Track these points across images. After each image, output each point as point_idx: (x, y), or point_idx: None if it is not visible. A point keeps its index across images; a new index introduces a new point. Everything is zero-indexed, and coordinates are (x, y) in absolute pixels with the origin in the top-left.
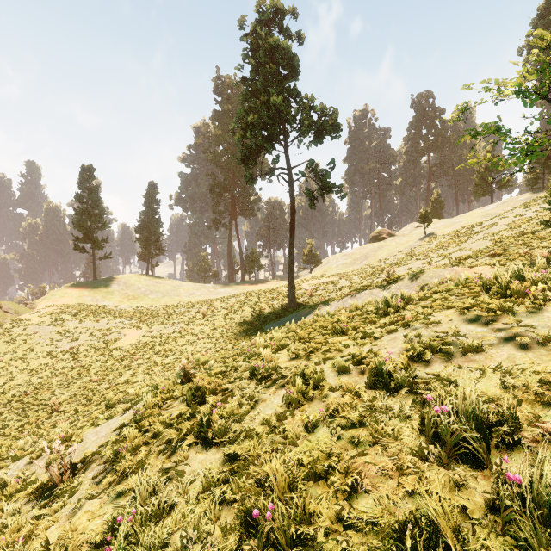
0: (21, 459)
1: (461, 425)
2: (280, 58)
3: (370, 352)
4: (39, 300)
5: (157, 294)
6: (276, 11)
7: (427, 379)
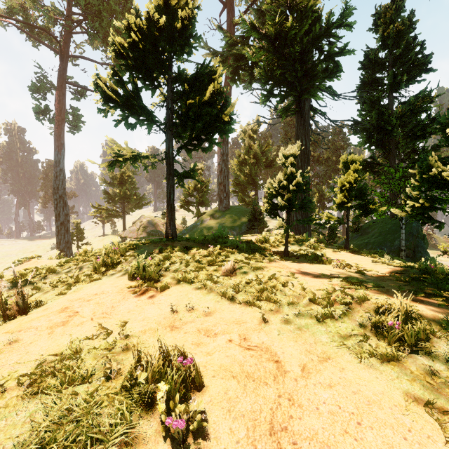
0: None
1: None
2: None
3: None
4: None
5: None
6: None
7: None
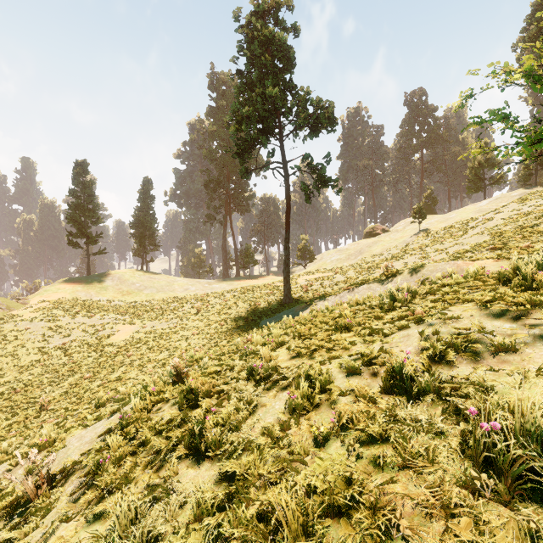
0: (1, 464)
1: (526, 451)
2: (275, 50)
3: (382, 351)
4: (32, 296)
5: (151, 289)
6: (272, 3)
7: (454, 383)
